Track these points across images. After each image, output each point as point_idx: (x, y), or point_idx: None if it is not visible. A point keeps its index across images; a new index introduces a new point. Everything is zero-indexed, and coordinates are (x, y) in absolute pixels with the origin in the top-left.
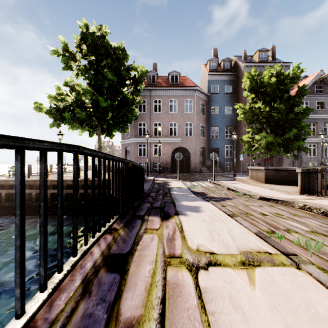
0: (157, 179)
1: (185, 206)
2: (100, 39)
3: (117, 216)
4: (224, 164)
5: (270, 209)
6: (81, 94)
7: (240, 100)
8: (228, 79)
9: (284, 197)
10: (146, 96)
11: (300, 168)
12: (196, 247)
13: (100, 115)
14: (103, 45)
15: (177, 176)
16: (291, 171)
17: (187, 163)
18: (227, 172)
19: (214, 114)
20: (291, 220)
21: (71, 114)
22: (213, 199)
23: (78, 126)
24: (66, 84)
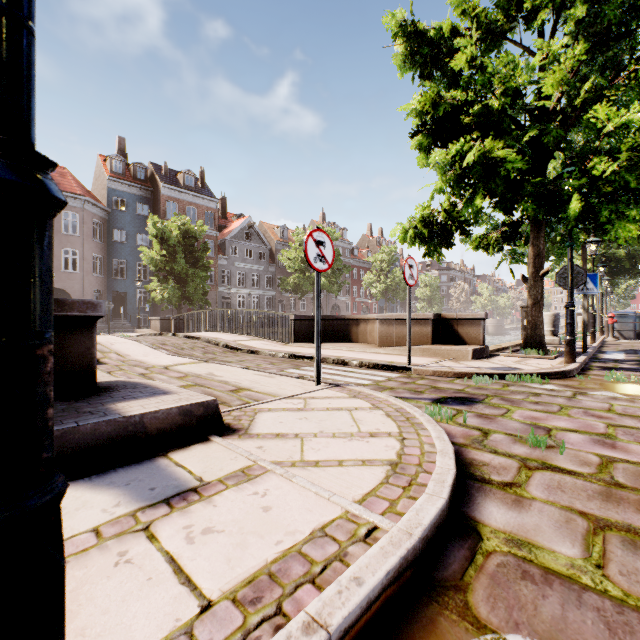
0: None
1: None
2: None
3: None
4: (135, 316)
5: None
6: None
7: None
8: (143, 195)
9: None
10: None
11: (173, 317)
12: None
13: None
14: None
15: None
16: None
17: None
18: None
19: (120, 241)
20: None
21: None
22: None
23: None
24: None
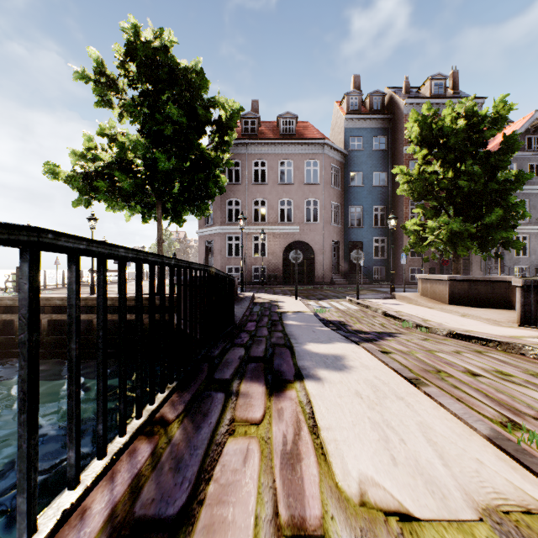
0: (258, 295)
1: (314, 356)
2: (160, 54)
3: (173, 383)
4: (371, 269)
5: (481, 361)
6: (126, 147)
7: (399, 161)
8: (379, 127)
9: (494, 332)
10: (240, 155)
11: (520, 279)
12: (358, 491)
13: (159, 185)
14: (166, 65)
15: (293, 290)
16: (496, 284)
17: (309, 268)
18: (377, 284)
19: (356, 185)
20: (536, 388)
21: (109, 182)
22: (362, 336)
23: (123, 205)
24: (103, 133)
